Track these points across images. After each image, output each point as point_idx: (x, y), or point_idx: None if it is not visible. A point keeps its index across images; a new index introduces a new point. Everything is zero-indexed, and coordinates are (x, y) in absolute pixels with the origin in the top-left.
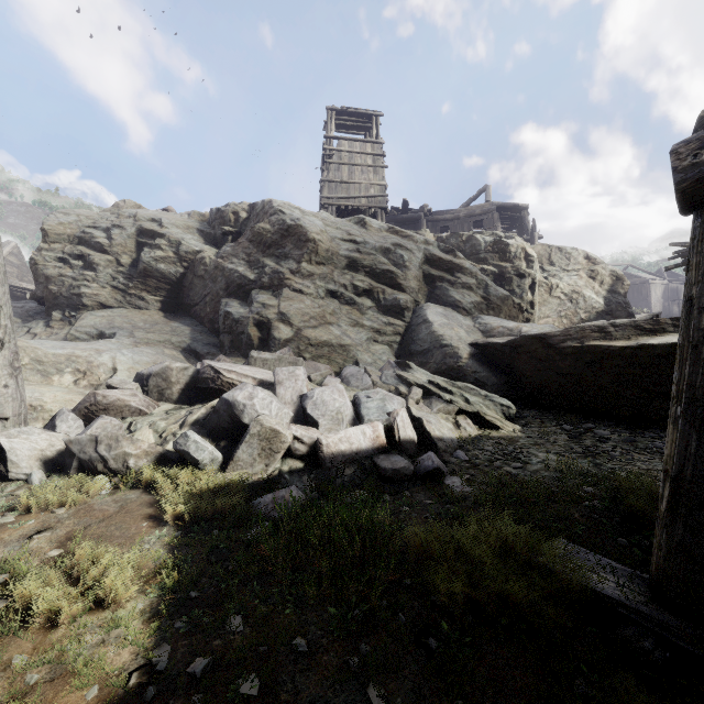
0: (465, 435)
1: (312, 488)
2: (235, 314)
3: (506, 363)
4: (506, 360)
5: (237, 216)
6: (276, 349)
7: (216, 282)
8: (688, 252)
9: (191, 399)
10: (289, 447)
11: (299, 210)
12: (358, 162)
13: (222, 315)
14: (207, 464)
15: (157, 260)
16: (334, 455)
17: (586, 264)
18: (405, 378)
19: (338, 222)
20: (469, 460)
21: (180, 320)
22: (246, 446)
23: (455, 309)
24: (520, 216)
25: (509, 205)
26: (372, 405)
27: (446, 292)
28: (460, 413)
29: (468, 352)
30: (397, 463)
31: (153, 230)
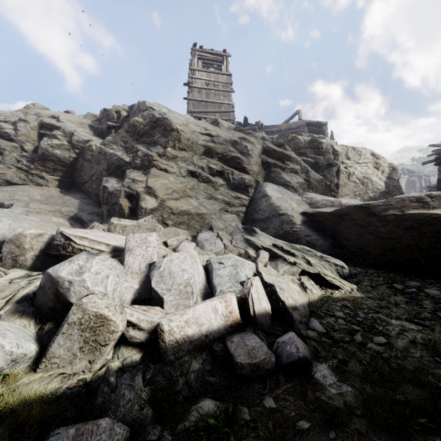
0: (312, 297)
1: (144, 402)
2: (110, 187)
3: (331, 228)
4: (332, 226)
5: (119, 114)
6: (143, 217)
7: (99, 164)
8: (440, 151)
9: (47, 265)
10: (123, 334)
11: (167, 109)
12: (213, 87)
13: (101, 189)
14: (3, 368)
15: (53, 146)
16: (179, 343)
17: (372, 159)
18: (252, 242)
19: (197, 121)
20: (326, 332)
21: (72, 194)
22: (64, 338)
23: (286, 187)
24: (322, 129)
25: (315, 122)
26: (224, 272)
27: (278, 174)
28: (302, 273)
29: (300, 219)
30: (256, 354)
31: (51, 123)
